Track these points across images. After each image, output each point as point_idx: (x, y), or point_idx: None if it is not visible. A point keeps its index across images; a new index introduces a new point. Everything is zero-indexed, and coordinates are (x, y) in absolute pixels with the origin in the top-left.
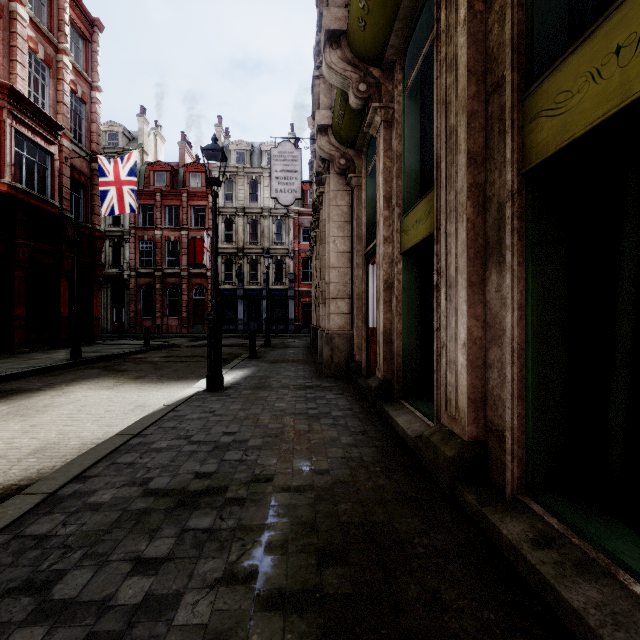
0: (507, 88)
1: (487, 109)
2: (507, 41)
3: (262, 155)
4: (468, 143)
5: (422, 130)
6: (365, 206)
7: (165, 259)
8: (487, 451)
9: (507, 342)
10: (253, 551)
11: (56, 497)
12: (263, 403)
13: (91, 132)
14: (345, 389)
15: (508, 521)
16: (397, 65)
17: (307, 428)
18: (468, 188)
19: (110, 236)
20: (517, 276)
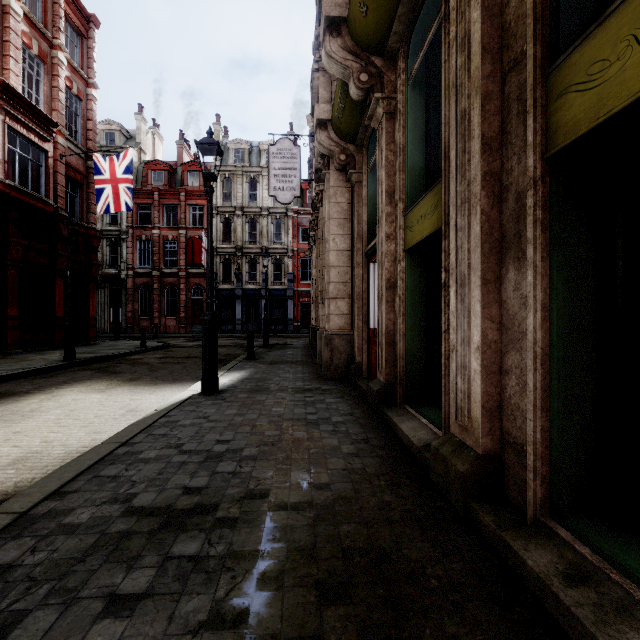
0: (528, 63)
1: (503, 90)
2: (528, 11)
3: (261, 154)
4: (482, 127)
5: (426, 122)
6: (366, 203)
7: (163, 259)
8: (503, 465)
9: (528, 346)
10: (244, 585)
11: (28, 517)
12: (260, 407)
13: (87, 129)
14: (345, 392)
15: (533, 549)
16: (400, 53)
17: (306, 435)
18: (482, 177)
19: (107, 235)
20: (540, 273)
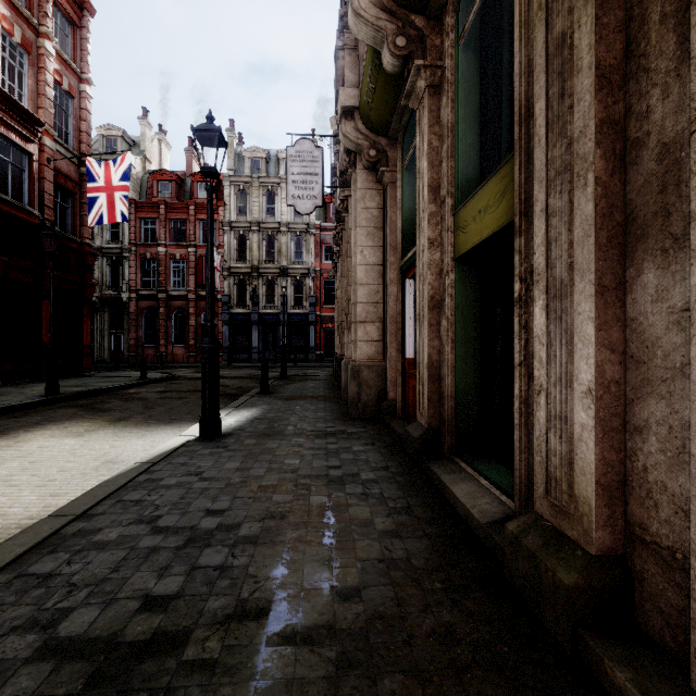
0: None
1: None
2: None
3: (279, 163)
4: (597, 50)
5: (481, 95)
6: (401, 207)
7: (170, 280)
8: (631, 574)
9: (694, 392)
10: None
11: None
12: (269, 459)
13: (80, 131)
14: (377, 437)
15: None
16: (449, 5)
17: (327, 502)
18: (597, 127)
19: (107, 253)
20: None
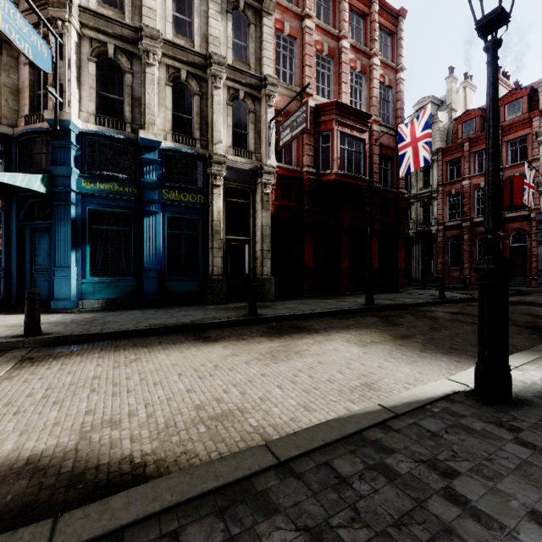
0: None
1: None
2: None
3: None
4: None
5: None
6: None
7: (473, 208)
8: None
9: None
10: None
11: None
12: None
13: (396, 110)
14: None
15: None
16: None
17: None
18: None
19: (420, 198)
20: None
